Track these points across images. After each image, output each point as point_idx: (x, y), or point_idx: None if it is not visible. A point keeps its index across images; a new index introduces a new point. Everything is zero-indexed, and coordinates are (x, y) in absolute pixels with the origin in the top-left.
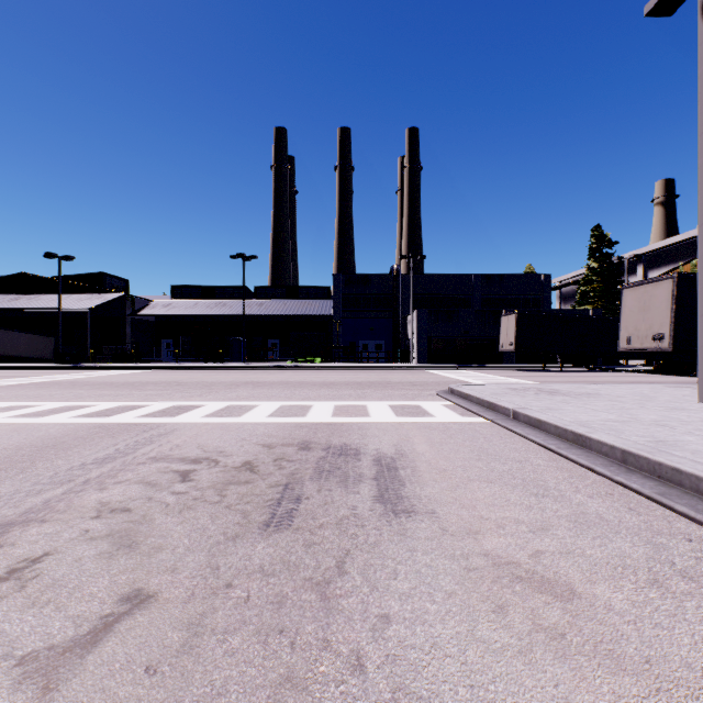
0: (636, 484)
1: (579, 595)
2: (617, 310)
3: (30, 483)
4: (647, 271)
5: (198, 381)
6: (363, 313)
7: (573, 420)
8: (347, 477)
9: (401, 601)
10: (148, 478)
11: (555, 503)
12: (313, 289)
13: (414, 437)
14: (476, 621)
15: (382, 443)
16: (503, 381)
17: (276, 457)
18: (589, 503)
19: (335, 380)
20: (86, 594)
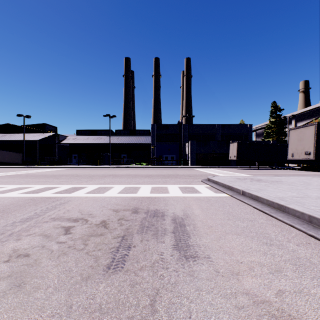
0: None
1: None
2: (283, 140)
3: None
4: (296, 123)
5: (87, 174)
6: (165, 142)
7: (275, 196)
8: (157, 231)
9: None
10: (46, 232)
11: (279, 250)
12: (142, 131)
13: (192, 205)
14: None
15: (176, 209)
16: (232, 174)
17: (119, 218)
18: (299, 250)
19: (152, 174)
20: None
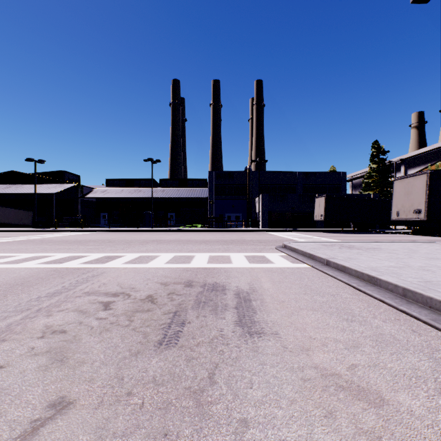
0: (415, 313)
1: (387, 402)
2: (389, 194)
3: (0, 311)
4: (407, 170)
5: (122, 239)
6: (227, 196)
7: (367, 266)
8: (217, 306)
9: (256, 407)
10: (81, 307)
11: (360, 326)
12: (196, 181)
13: (261, 278)
14: (312, 425)
15: (240, 282)
16: (317, 239)
17: (169, 292)
18: (384, 326)
19: (210, 239)
20: (23, 401)
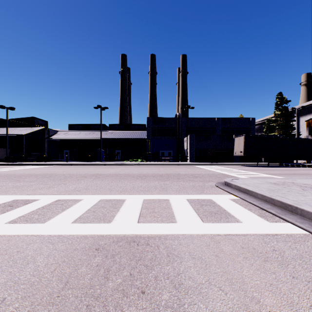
0: None
1: None
2: (290, 135)
3: None
4: (299, 117)
5: (64, 174)
6: (161, 137)
7: None
8: None
9: None
10: None
11: None
12: (137, 125)
13: (263, 298)
14: None
15: None
16: (247, 174)
17: None
18: None
19: (147, 173)
20: None
